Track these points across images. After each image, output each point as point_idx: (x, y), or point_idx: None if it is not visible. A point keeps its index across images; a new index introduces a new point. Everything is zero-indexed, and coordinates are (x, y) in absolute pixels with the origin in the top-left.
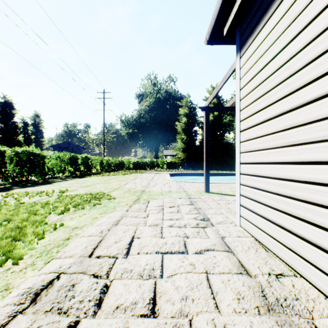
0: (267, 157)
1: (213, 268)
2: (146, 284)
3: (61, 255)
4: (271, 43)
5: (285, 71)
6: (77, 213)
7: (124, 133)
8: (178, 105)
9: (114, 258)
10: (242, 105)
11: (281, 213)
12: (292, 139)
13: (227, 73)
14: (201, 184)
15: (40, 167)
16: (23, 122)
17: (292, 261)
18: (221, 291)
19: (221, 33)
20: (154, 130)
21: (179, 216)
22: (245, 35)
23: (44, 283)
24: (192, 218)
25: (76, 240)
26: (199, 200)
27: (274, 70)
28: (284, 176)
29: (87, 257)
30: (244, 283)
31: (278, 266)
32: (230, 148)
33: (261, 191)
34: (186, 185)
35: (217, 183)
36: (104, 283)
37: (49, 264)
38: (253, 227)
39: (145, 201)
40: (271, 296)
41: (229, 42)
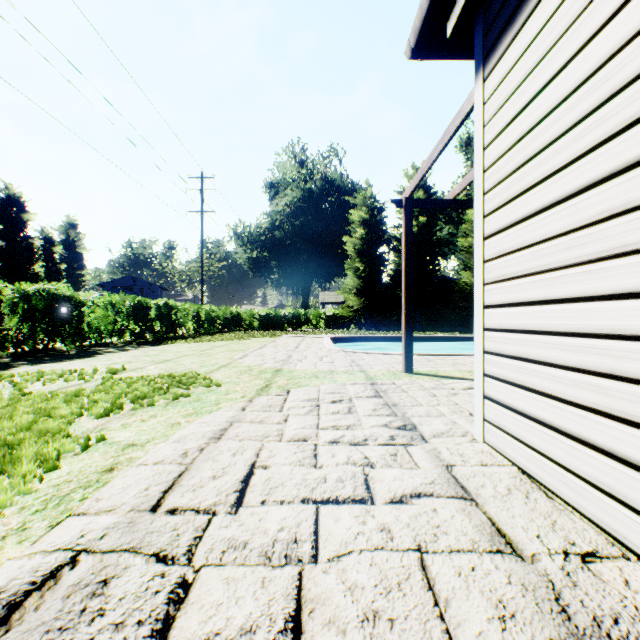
0: (550, 287)
1: (433, 539)
2: (279, 578)
3: (89, 507)
4: (560, 32)
5: (596, 89)
6: (138, 415)
7: (242, 259)
8: (348, 205)
9: (208, 513)
10: (489, 182)
11: (586, 413)
12: (615, 242)
13: (452, 123)
14: (394, 358)
15: (72, 324)
16: (45, 238)
17: (615, 523)
18: (456, 598)
19: (442, 30)
20: (301, 254)
21: (351, 420)
22: (495, 30)
23: (38, 577)
24: (381, 425)
25: (127, 472)
26: (392, 387)
27: (569, 92)
28: (593, 327)
29: (148, 512)
30: (510, 577)
31: (581, 534)
32: (450, 289)
33: (534, 364)
34: (365, 359)
35: (427, 356)
36: (179, 575)
37: (59, 529)
38: (516, 443)
39: (281, 389)
40: (580, 611)
41: (459, 53)
